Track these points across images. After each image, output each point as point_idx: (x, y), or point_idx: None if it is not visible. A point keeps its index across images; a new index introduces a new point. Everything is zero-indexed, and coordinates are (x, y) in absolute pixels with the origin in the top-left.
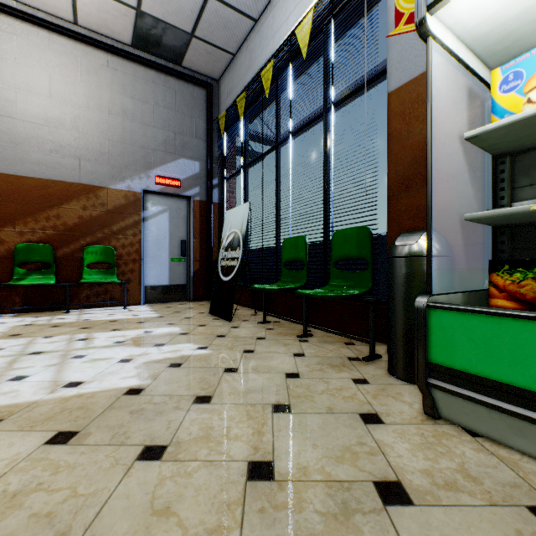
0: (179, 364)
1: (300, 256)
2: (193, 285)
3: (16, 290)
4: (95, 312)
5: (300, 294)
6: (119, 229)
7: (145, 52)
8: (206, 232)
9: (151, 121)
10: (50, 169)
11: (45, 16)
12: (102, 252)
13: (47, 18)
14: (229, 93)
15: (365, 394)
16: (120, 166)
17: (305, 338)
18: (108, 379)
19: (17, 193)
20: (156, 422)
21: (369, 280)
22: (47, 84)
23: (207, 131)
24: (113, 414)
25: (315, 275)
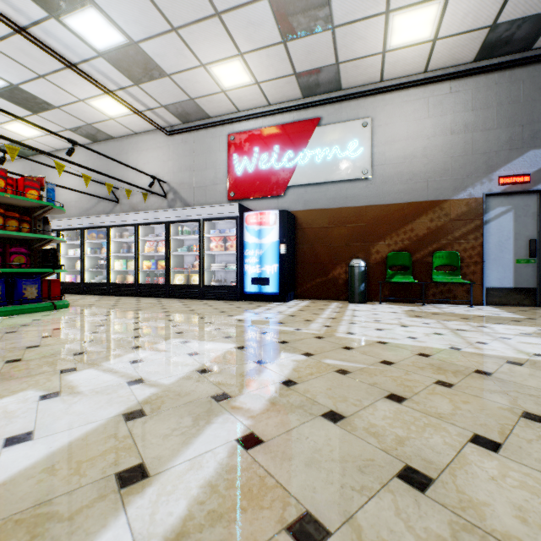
0: None
1: None
2: None
3: (385, 285)
4: (447, 307)
5: None
6: (460, 234)
7: (486, 59)
8: None
9: (492, 124)
10: (406, 195)
11: (403, 80)
12: (447, 256)
13: (404, 81)
14: None
15: None
16: (461, 177)
17: None
18: None
19: (385, 217)
20: None
21: None
22: (404, 130)
23: None
24: None
25: None
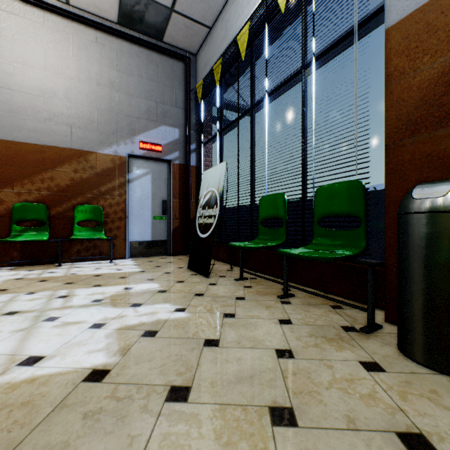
0: (154, 332)
1: (278, 214)
2: (173, 240)
3: (14, 245)
4: (84, 266)
5: (284, 254)
6: (106, 189)
7: (130, 29)
8: (185, 192)
9: (135, 91)
10: (45, 136)
11: None
12: (91, 211)
13: None
14: (205, 64)
15: (388, 392)
16: (107, 132)
17: (286, 299)
18: (72, 354)
19: (15, 158)
20: (113, 439)
21: (362, 239)
22: (42, 58)
23: (185, 100)
24: (61, 418)
25: (291, 232)
